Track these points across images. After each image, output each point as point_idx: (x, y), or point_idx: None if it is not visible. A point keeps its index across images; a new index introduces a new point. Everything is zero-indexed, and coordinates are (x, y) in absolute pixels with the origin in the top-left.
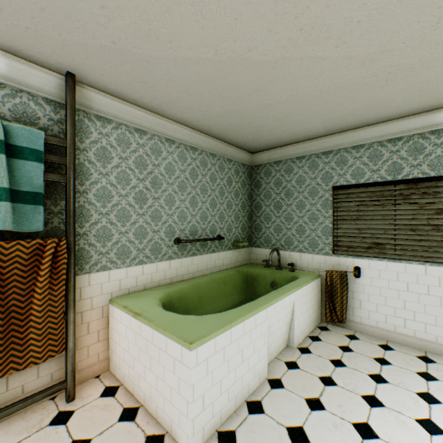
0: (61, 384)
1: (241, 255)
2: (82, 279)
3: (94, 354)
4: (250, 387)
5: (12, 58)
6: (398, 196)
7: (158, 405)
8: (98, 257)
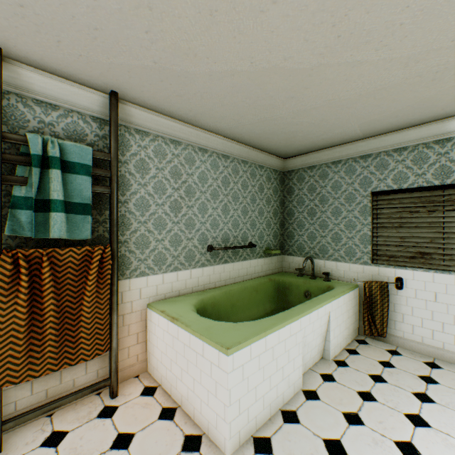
0: (106, 381)
1: (272, 263)
2: (123, 284)
3: (134, 355)
4: (284, 397)
5: (66, 82)
6: (447, 201)
7: (195, 407)
8: (137, 264)
